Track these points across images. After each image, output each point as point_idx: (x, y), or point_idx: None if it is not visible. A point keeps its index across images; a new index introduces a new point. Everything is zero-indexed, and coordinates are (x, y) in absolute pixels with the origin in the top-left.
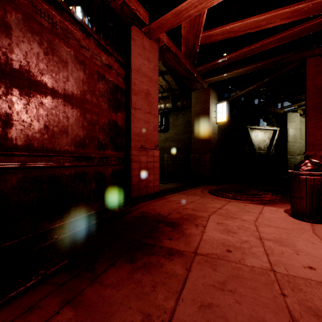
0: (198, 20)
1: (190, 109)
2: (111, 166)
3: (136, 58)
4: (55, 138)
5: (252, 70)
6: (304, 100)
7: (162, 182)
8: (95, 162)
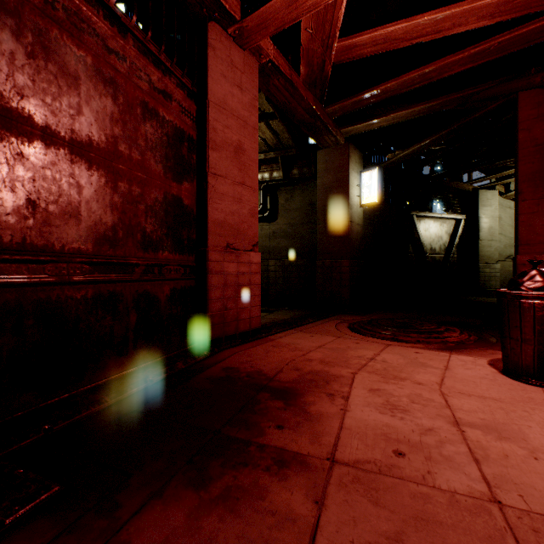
0: (332, 16)
1: (316, 181)
2: (169, 281)
3: (217, 82)
4: (51, 226)
5: (423, 112)
6: (508, 168)
7: (265, 309)
8: (137, 274)
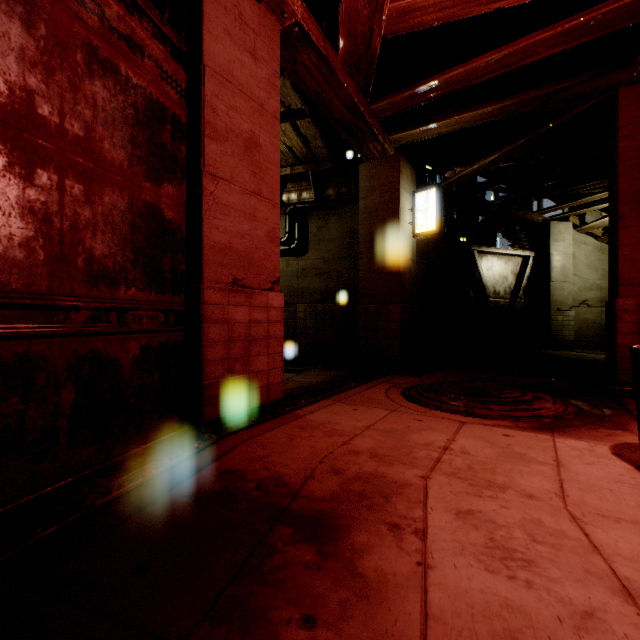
0: None
1: (356, 205)
2: (139, 334)
3: (217, 41)
4: None
5: (494, 115)
6: (586, 195)
7: (292, 368)
8: (75, 324)
